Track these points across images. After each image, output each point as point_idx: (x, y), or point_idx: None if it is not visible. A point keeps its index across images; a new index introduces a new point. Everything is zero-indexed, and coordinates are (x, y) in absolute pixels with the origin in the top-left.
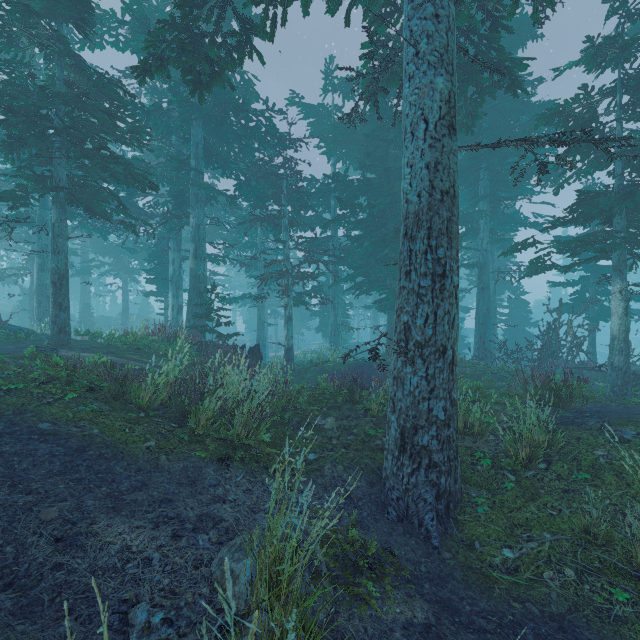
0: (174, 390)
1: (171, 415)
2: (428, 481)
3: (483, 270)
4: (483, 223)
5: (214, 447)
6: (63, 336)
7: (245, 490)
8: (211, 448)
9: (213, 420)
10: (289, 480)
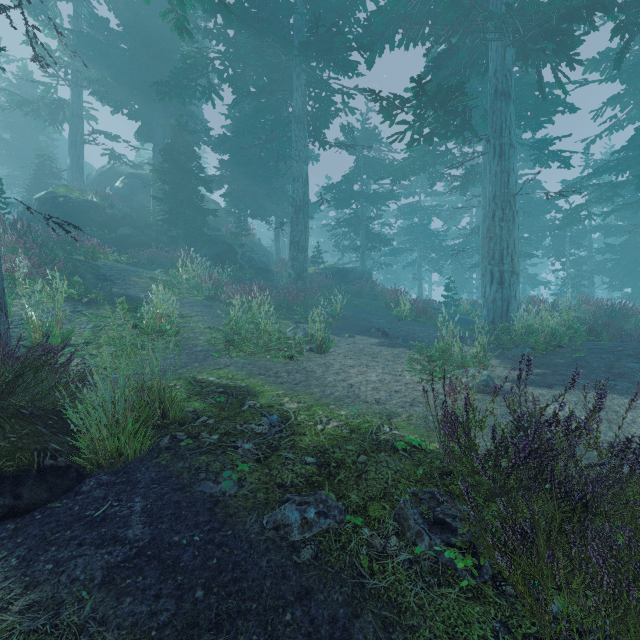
0: None
1: None
2: None
3: None
4: None
5: None
6: None
7: None
8: None
9: None
10: None
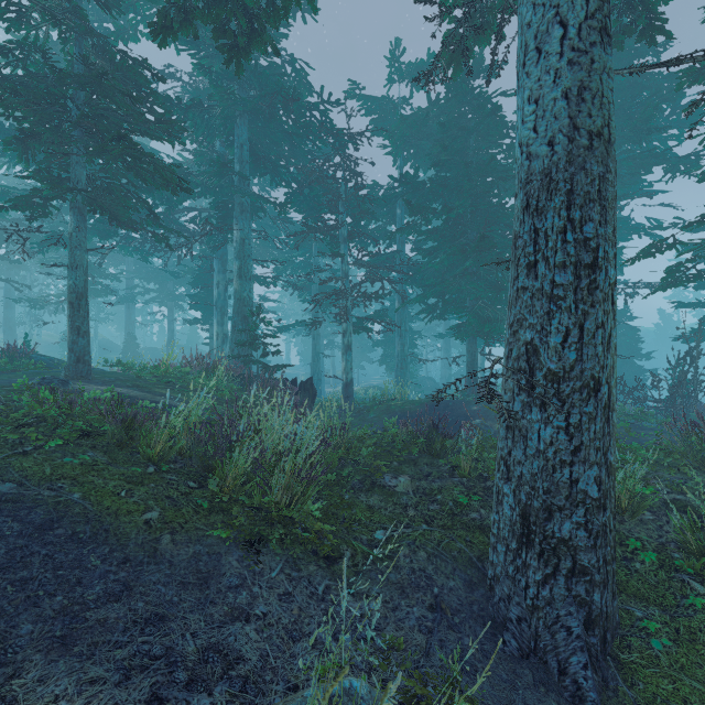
0: (194, 437)
1: (191, 470)
2: (571, 597)
3: None
4: None
5: (242, 521)
6: (82, 366)
7: (282, 595)
8: (237, 523)
9: (246, 478)
10: (348, 575)
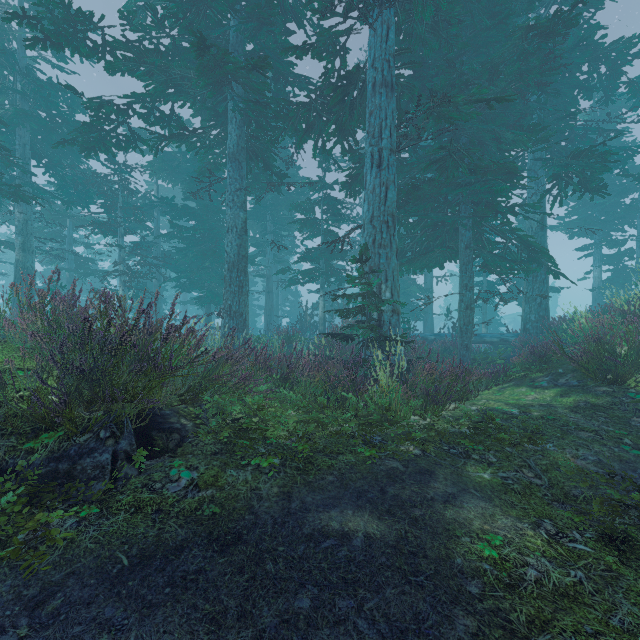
0: None
1: None
2: None
3: (269, 280)
4: (269, 249)
5: None
6: None
7: None
8: None
9: None
10: None
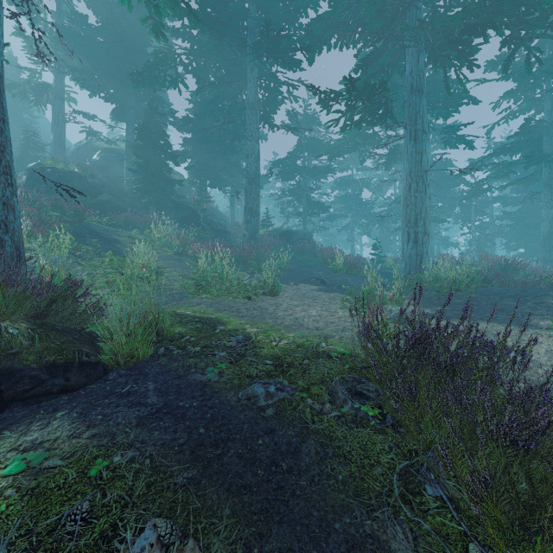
0: None
1: None
2: None
3: None
4: None
5: None
6: None
7: None
8: None
9: None
10: None
